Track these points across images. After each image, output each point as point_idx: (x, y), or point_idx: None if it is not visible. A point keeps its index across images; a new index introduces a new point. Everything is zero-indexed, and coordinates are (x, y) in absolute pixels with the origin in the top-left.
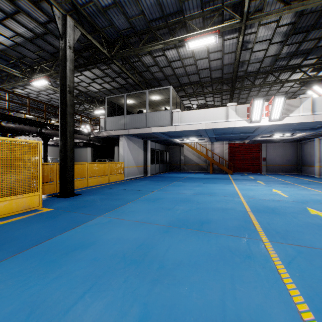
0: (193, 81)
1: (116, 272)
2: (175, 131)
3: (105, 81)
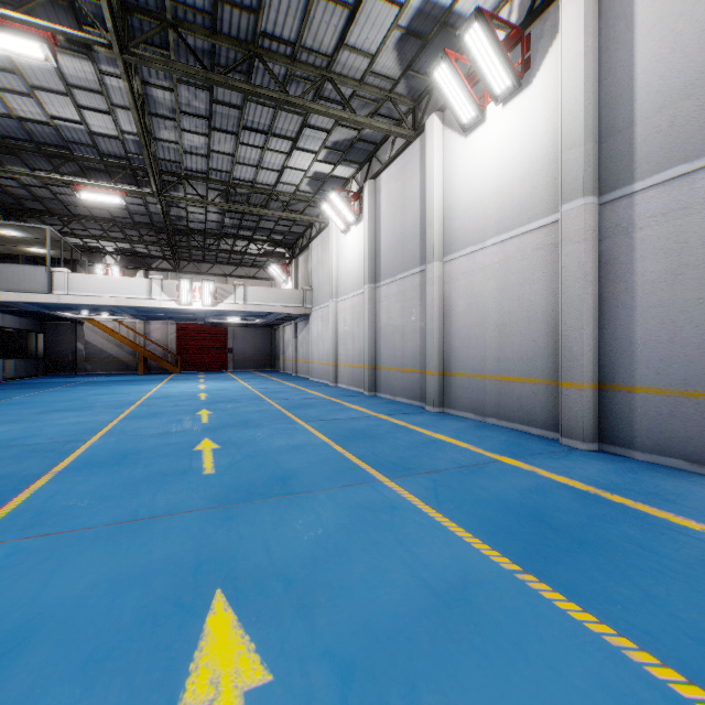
0: (100, 216)
1: (0, 426)
2: (59, 303)
3: None
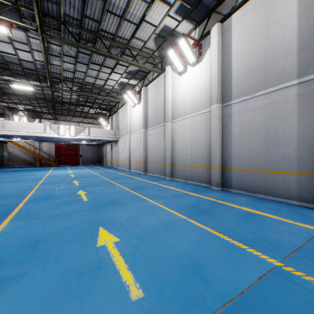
0: (19, 94)
1: None
2: (0, 134)
3: None
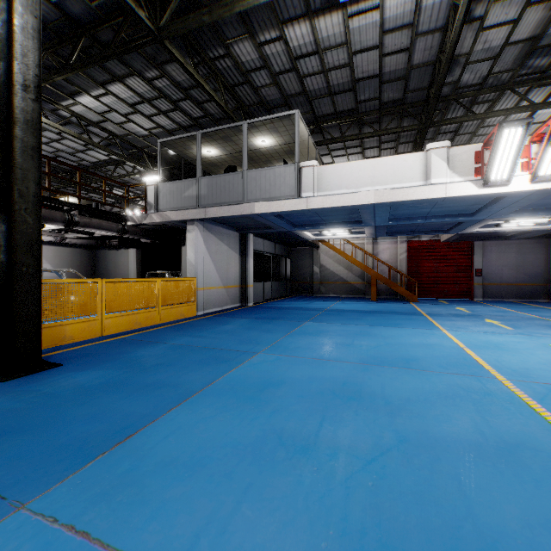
0: (342, 109)
1: None
2: (307, 209)
3: (160, 110)
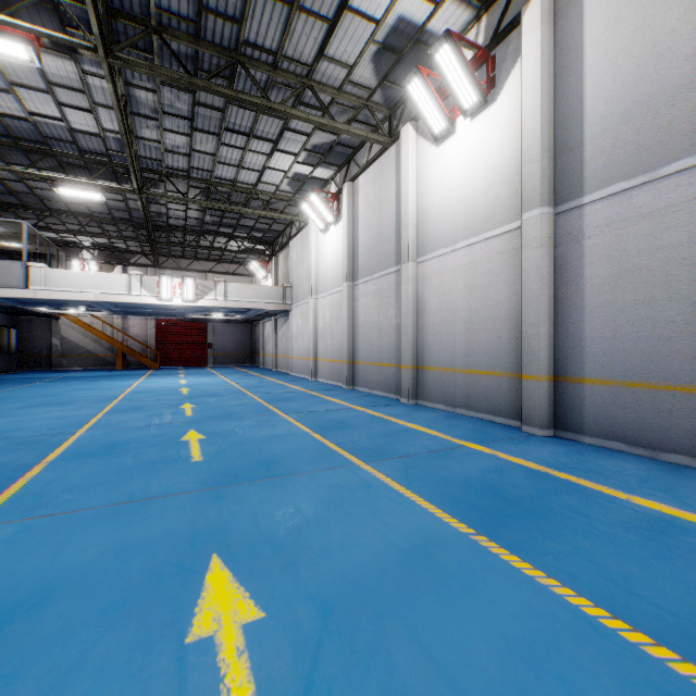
0: (78, 211)
1: None
2: (37, 298)
3: None
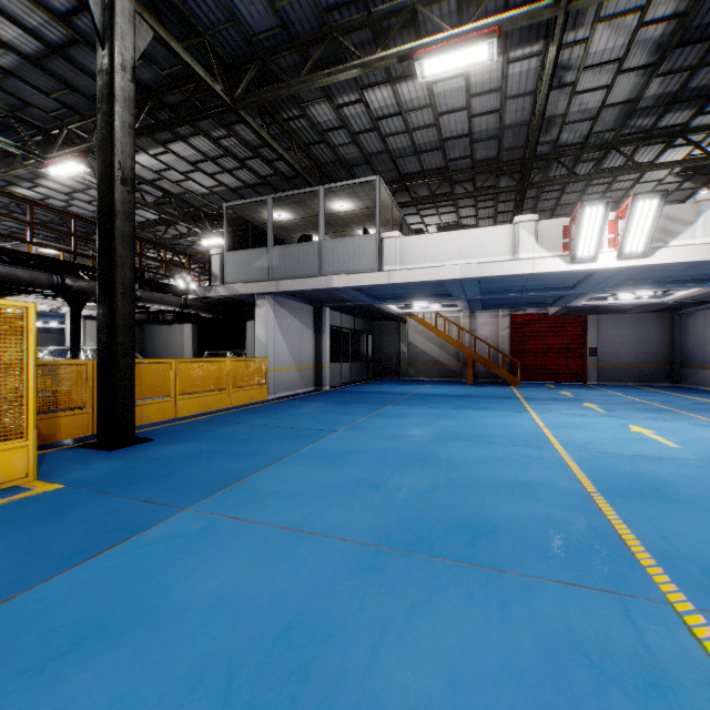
0: (430, 167)
1: None
2: (389, 283)
3: (224, 168)
